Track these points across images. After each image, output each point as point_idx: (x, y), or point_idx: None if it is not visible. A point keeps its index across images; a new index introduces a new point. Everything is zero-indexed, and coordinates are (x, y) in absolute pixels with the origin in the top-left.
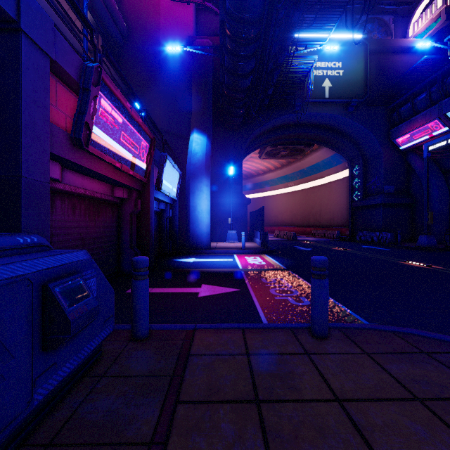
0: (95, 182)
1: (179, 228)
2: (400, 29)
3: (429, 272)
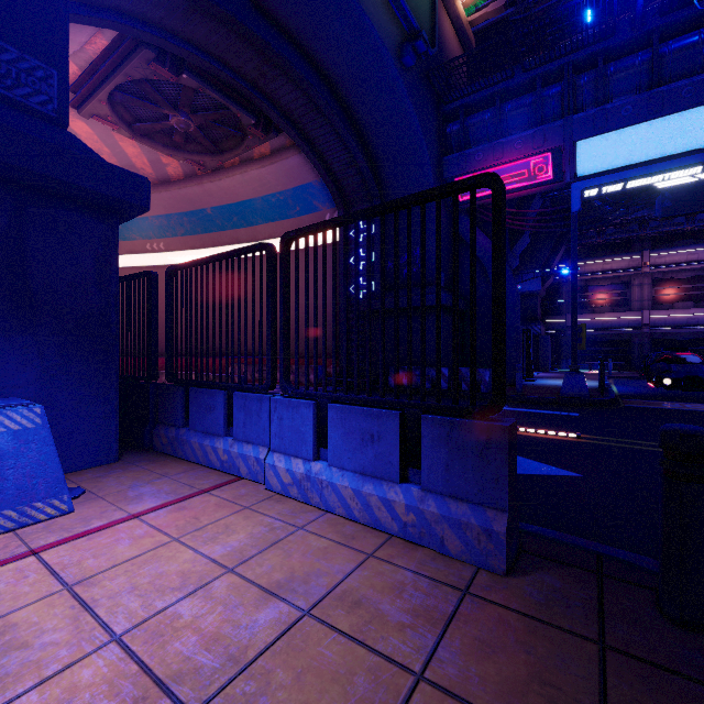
0: None
1: None
2: None
3: None
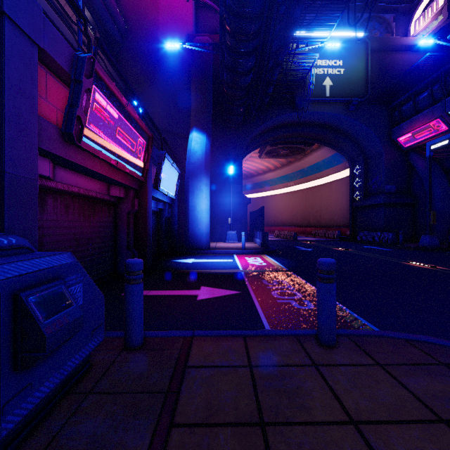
0: (90, 180)
1: (178, 228)
2: (401, 28)
3: (434, 273)
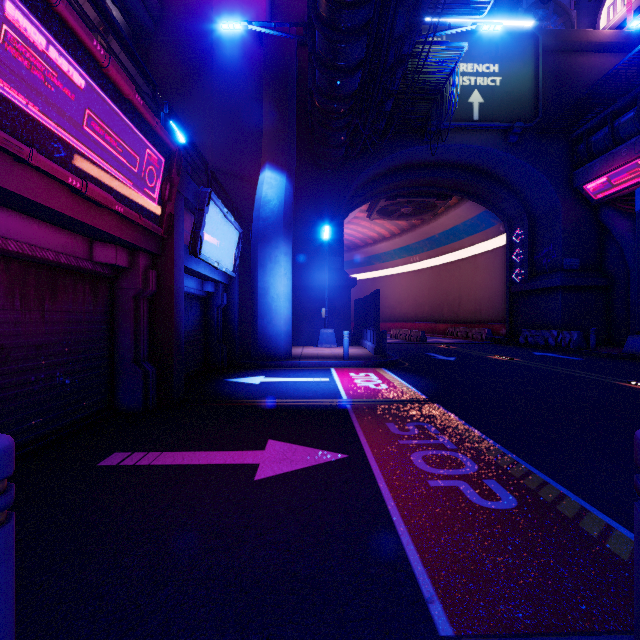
0: (39, 226)
1: (241, 324)
2: (585, 20)
3: None
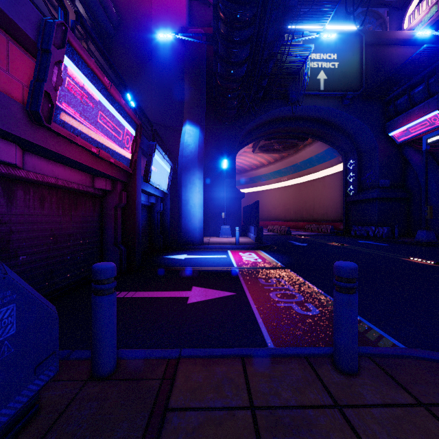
0: (71, 171)
1: (171, 222)
2: (395, 22)
3: None
